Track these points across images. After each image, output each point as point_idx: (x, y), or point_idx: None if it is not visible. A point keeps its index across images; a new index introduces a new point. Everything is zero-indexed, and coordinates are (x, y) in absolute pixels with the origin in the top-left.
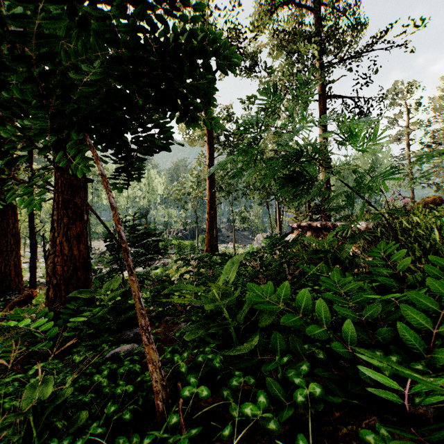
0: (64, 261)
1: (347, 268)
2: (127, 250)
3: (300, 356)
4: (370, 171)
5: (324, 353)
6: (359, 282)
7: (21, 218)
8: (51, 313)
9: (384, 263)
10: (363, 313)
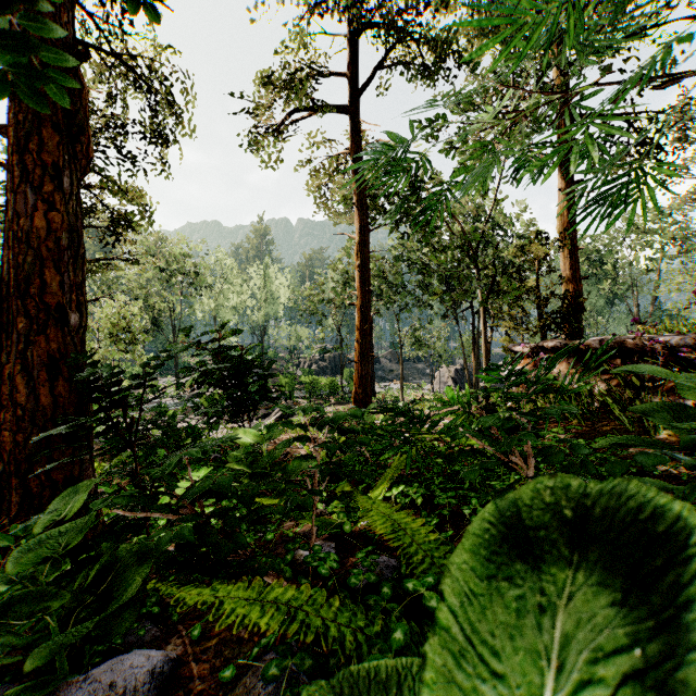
0: (18, 421)
1: None
2: None
3: None
4: None
5: None
6: None
7: None
8: None
9: None
10: None
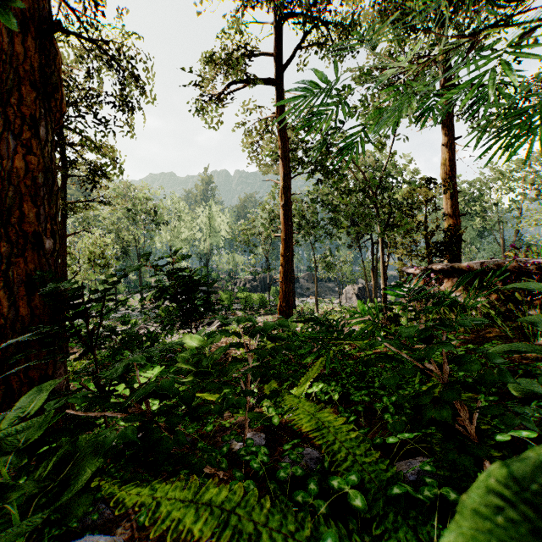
0: (2, 329)
1: None
2: None
3: None
4: None
5: None
6: None
7: None
8: None
9: None
10: None
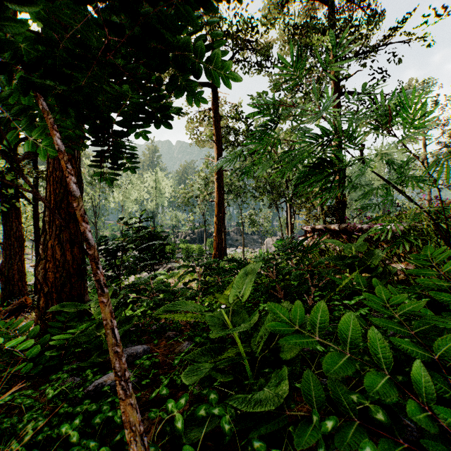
0: (56, 267)
1: (377, 277)
2: (96, 259)
3: (348, 413)
4: (409, 161)
5: (384, 412)
6: (419, 302)
7: (26, 221)
8: (37, 327)
9: (435, 273)
10: (434, 349)
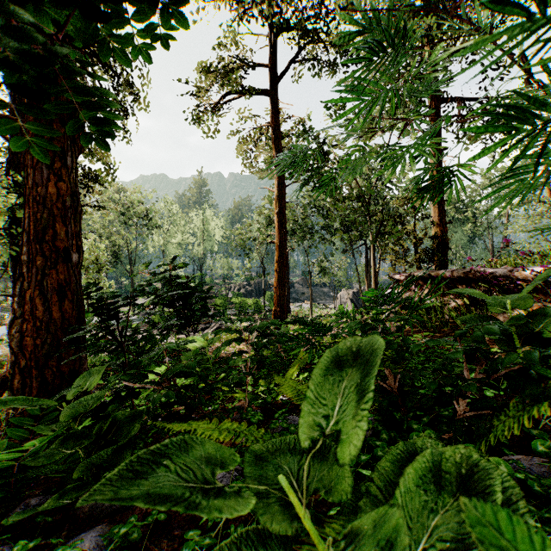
0: (37, 330)
1: None
2: None
3: None
4: None
5: None
6: None
7: None
8: None
9: None
10: None
